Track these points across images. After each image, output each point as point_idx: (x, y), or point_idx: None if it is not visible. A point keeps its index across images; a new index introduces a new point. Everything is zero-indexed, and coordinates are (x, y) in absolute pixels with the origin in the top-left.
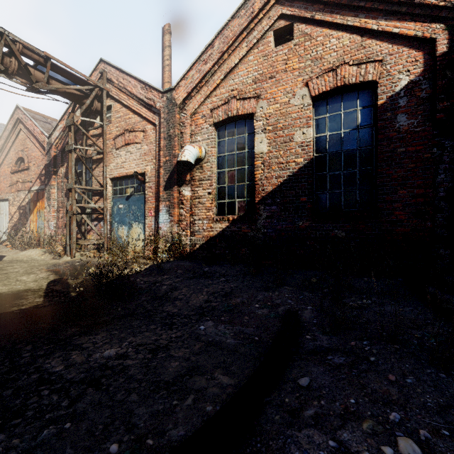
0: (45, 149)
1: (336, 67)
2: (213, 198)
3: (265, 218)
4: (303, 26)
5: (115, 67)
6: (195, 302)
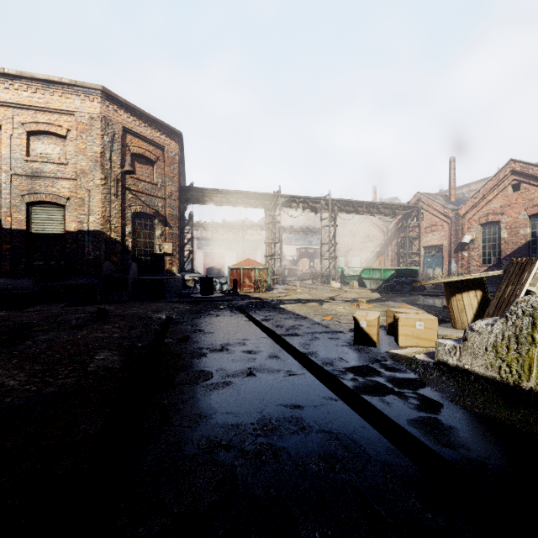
0: (383, 232)
1: None
2: (479, 257)
3: (505, 265)
4: (525, 185)
5: (426, 196)
6: None
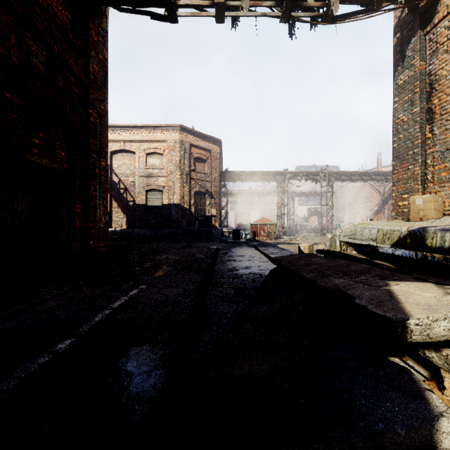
0: (380, 193)
1: None
2: None
3: None
4: None
5: None
6: None
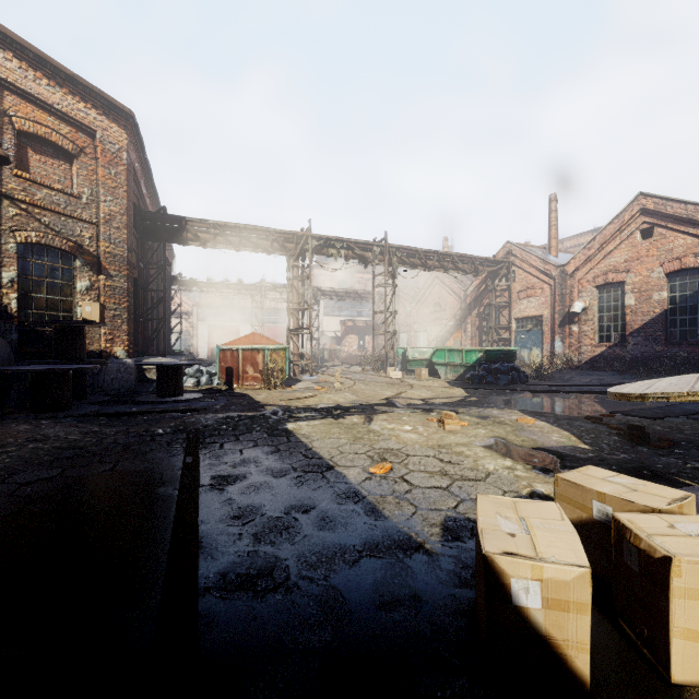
0: (459, 298)
1: (680, 258)
2: (595, 333)
3: (632, 345)
4: (660, 229)
5: (519, 247)
6: (584, 381)
